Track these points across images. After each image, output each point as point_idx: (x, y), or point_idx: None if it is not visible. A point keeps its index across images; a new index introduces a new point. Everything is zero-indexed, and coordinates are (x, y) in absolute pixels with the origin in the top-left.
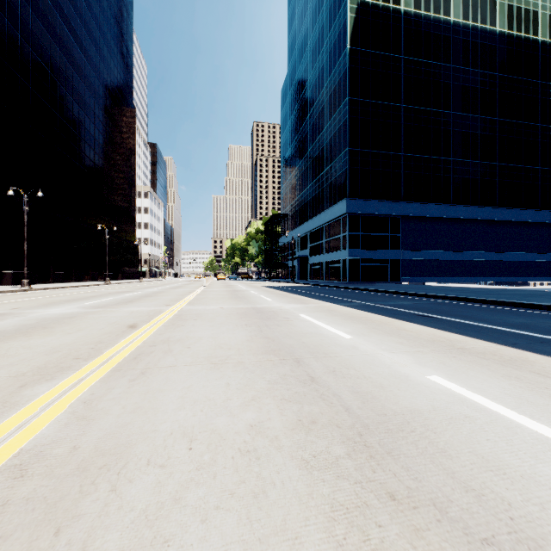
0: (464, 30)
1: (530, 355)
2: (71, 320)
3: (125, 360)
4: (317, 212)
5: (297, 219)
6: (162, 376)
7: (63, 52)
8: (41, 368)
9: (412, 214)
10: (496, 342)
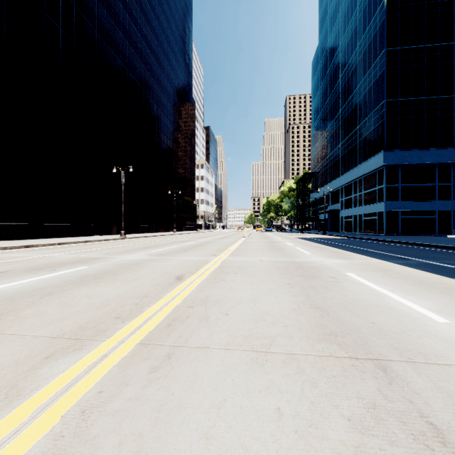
0: None
1: None
2: (136, 267)
3: (158, 327)
4: (349, 167)
5: (328, 175)
6: (188, 368)
7: (147, 68)
8: (81, 329)
9: None
10: None
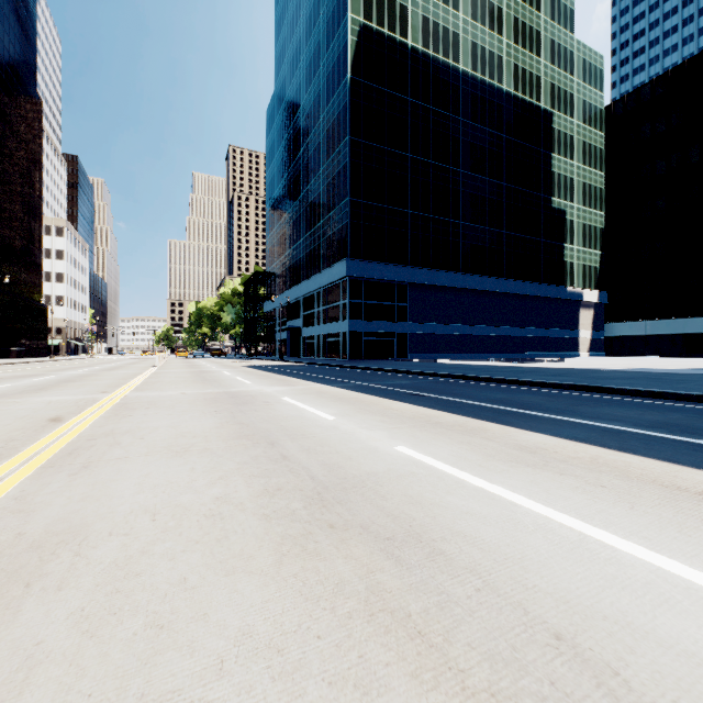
0: (473, 82)
1: (489, 425)
2: None
3: (56, 456)
4: (312, 272)
5: (287, 279)
6: (111, 468)
7: None
8: None
9: (420, 282)
10: (469, 416)
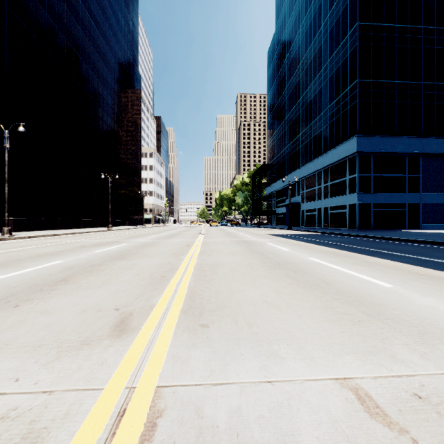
0: None
1: None
2: None
3: None
4: (312, 157)
5: (286, 167)
6: None
7: (71, 12)
8: None
9: (436, 151)
10: None
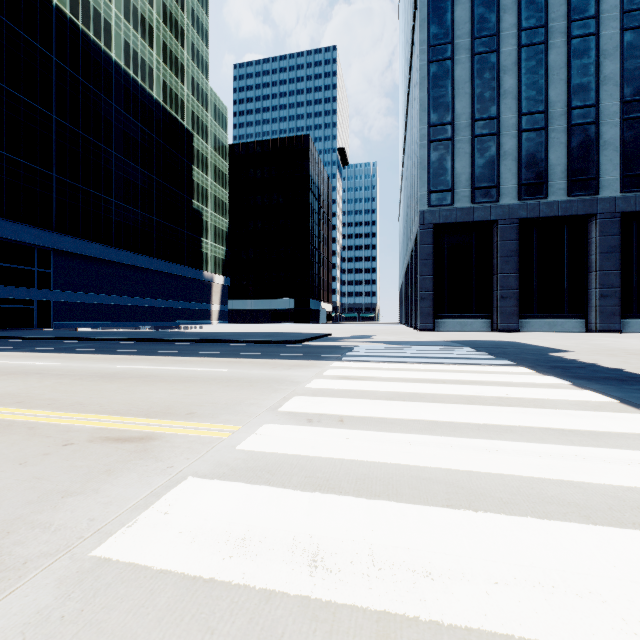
0: (126, 76)
1: (161, 357)
2: None
3: None
4: None
5: None
6: None
7: None
8: None
9: (69, 250)
10: (148, 355)
